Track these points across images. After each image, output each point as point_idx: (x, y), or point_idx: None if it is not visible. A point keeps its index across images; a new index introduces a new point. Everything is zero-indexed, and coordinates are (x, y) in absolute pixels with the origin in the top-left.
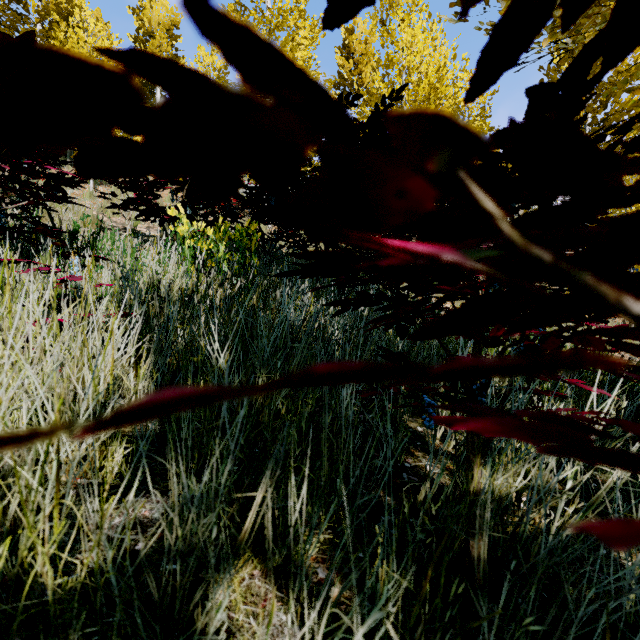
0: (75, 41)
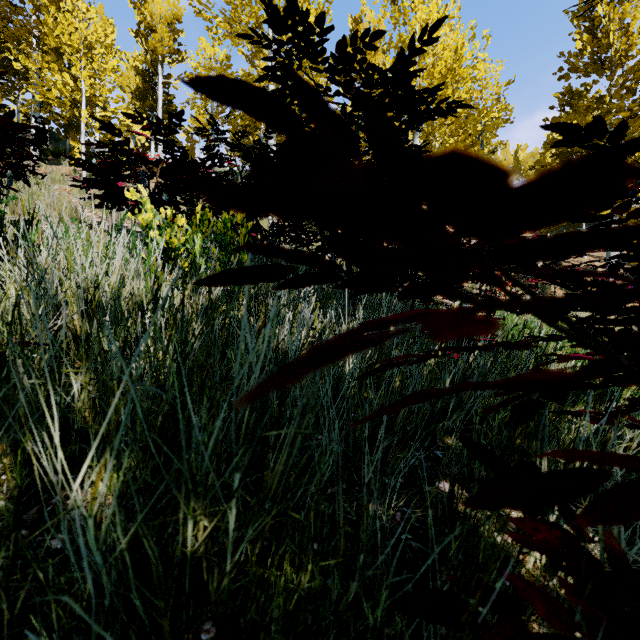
0: (65, 27)
